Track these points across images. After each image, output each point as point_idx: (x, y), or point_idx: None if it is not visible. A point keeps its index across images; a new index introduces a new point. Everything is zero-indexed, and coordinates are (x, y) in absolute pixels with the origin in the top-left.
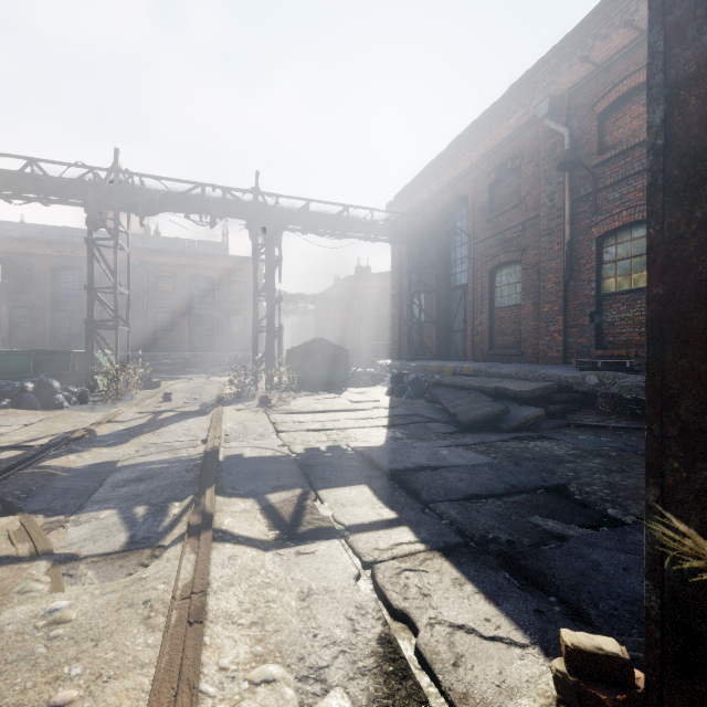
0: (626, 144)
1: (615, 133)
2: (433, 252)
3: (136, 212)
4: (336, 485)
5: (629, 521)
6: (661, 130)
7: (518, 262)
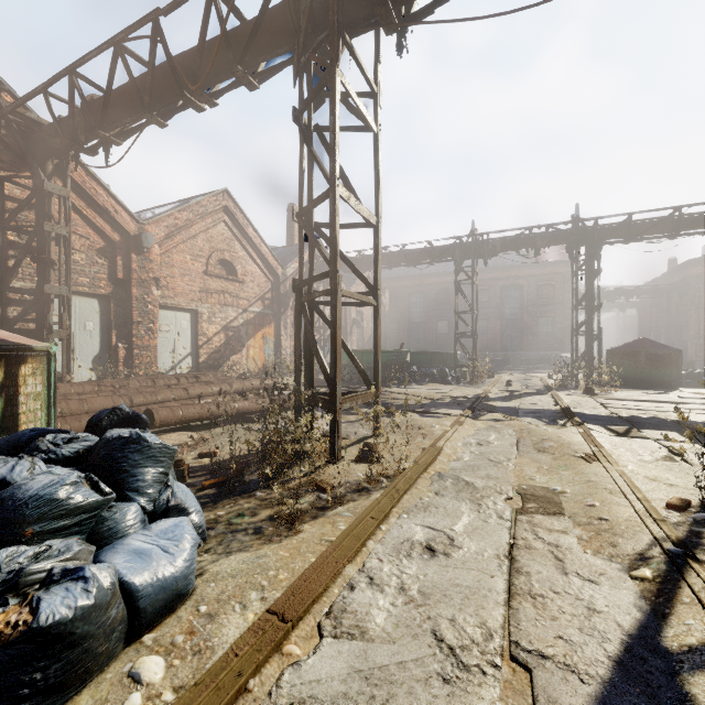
0: None
1: None
2: None
3: (483, 258)
4: (652, 429)
5: None
6: None
7: None
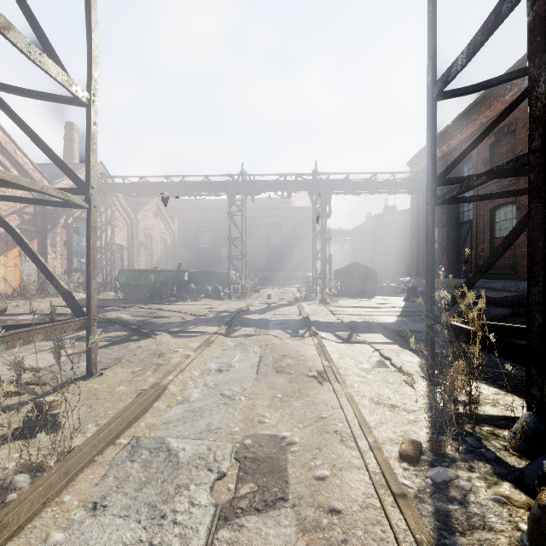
0: None
1: None
2: None
3: (250, 195)
4: (366, 332)
5: None
6: (426, 231)
7: (514, 203)
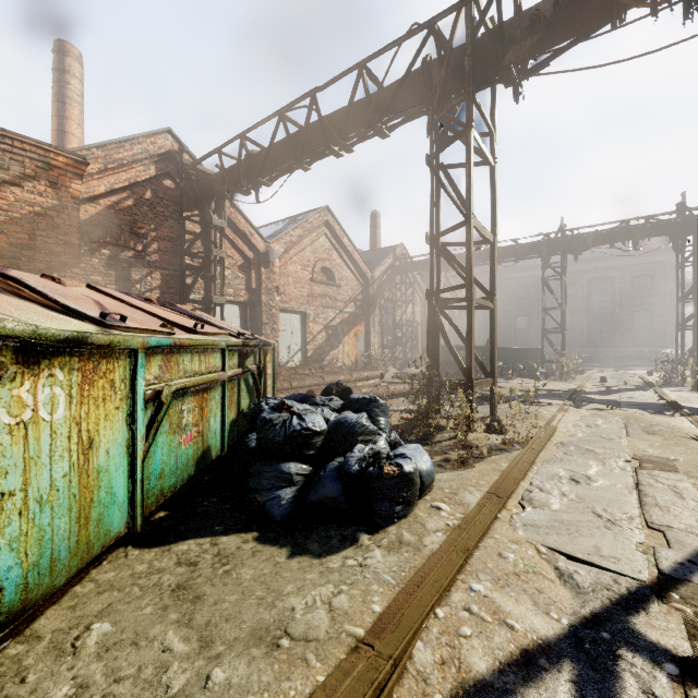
0: None
1: None
2: None
3: (572, 253)
4: None
5: None
6: None
7: None
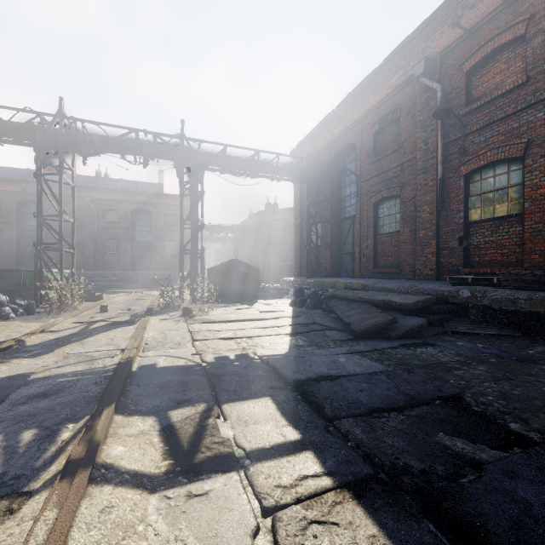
0: (491, 95)
1: (480, 87)
2: (327, 190)
3: (79, 152)
4: (240, 398)
5: (535, 439)
6: None
7: (397, 196)
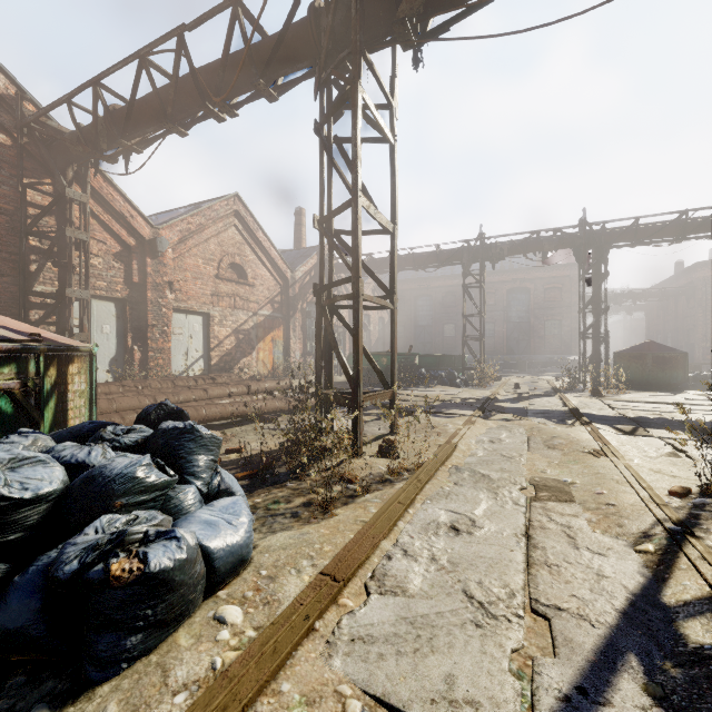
0: None
1: None
2: None
3: (490, 261)
4: (658, 428)
5: None
6: None
7: None
